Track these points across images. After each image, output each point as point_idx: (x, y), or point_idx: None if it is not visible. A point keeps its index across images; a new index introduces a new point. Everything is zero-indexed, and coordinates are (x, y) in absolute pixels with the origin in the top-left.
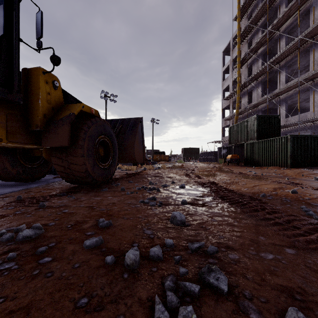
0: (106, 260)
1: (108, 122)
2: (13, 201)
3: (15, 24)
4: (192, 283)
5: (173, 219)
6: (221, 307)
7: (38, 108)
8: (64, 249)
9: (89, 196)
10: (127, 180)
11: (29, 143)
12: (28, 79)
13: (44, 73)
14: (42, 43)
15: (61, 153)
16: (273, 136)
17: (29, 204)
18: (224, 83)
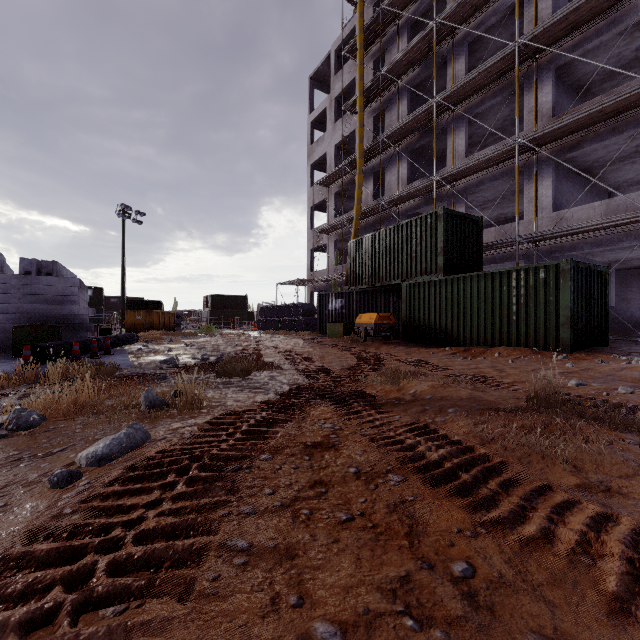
0: None
1: None
2: None
3: None
4: None
5: None
6: None
7: None
8: None
9: None
10: None
11: None
12: None
13: None
14: None
15: None
16: (470, 268)
17: None
18: (315, 149)
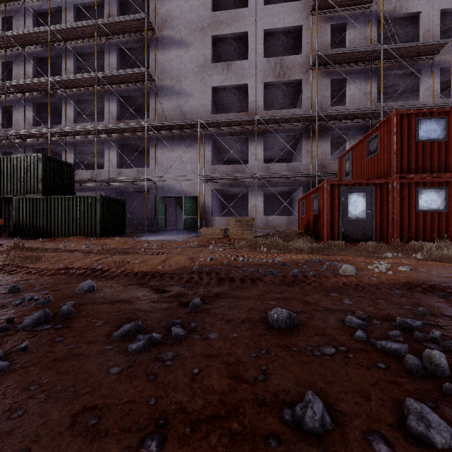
0: None
1: None
2: None
3: None
4: (436, 331)
5: (290, 320)
6: (439, 331)
7: None
8: None
9: None
10: None
11: None
12: None
13: None
14: None
15: None
16: (65, 192)
17: None
18: None
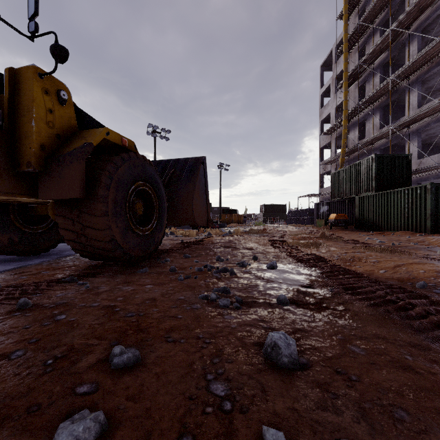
0: None
1: (150, 161)
2: None
3: None
4: None
5: (272, 351)
6: None
7: (31, 133)
8: None
9: (114, 282)
10: (182, 253)
11: (17, 194)
12: (15, 87)
13: (41, 76)
14: (38, 26)
15: (71, 210)
16: (400, 186)
17: (3, 301)
18: (323, 111)
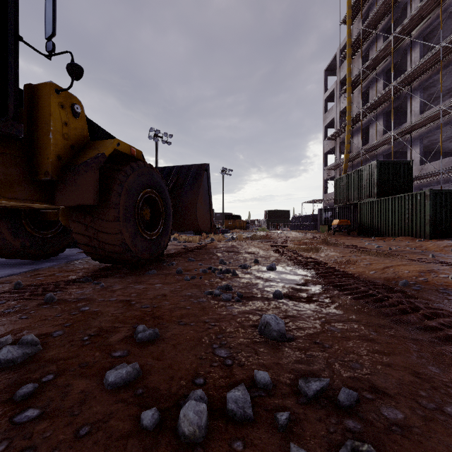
0: (142, 421)
1: (156, 170)
2: (6, 291)
3: (9, 11)
4: None
5: (265, 328)
6: None
7: (48, 145)
8: (68, 388)
9: (126, 282)
10: (187, 257)
11: (35, 201)
12: (33, 102)
13: (58, 92)
14: (55, 46)
15: (85, 215)
16: (401, 192)
17: (30, 297)
18: (327, 116)
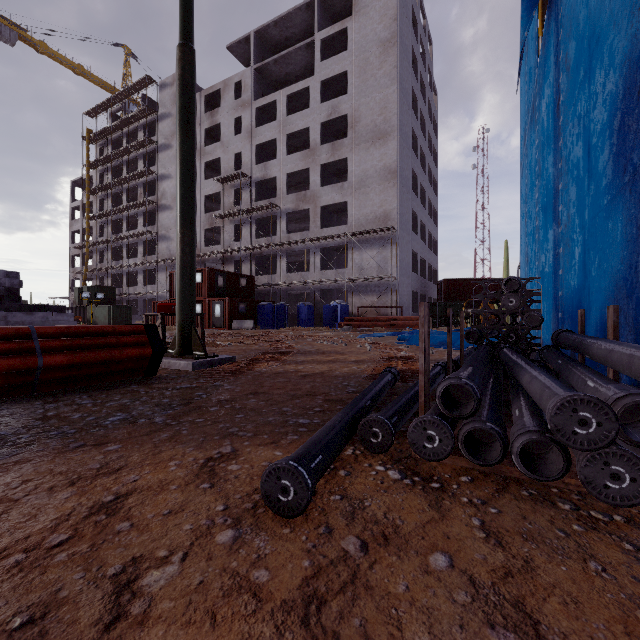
0: None
1: None
2: None
3: None
4: None
5: None
6: None
7: None
8: None
9: None
10: None
11: None
12: None
13: None
14: None
15: None
16: (110, 302)
17: None
18: (74, 224)
